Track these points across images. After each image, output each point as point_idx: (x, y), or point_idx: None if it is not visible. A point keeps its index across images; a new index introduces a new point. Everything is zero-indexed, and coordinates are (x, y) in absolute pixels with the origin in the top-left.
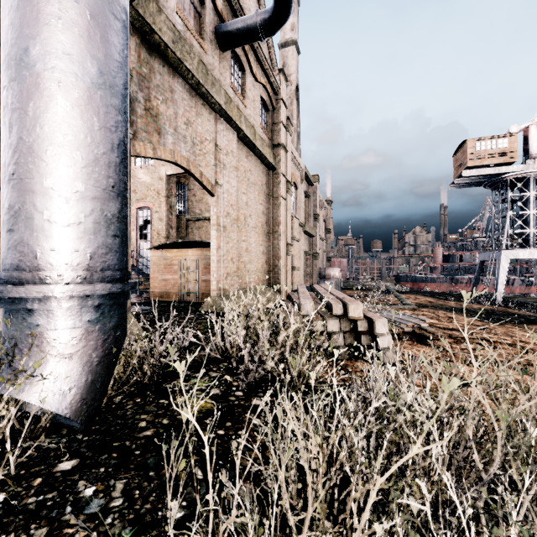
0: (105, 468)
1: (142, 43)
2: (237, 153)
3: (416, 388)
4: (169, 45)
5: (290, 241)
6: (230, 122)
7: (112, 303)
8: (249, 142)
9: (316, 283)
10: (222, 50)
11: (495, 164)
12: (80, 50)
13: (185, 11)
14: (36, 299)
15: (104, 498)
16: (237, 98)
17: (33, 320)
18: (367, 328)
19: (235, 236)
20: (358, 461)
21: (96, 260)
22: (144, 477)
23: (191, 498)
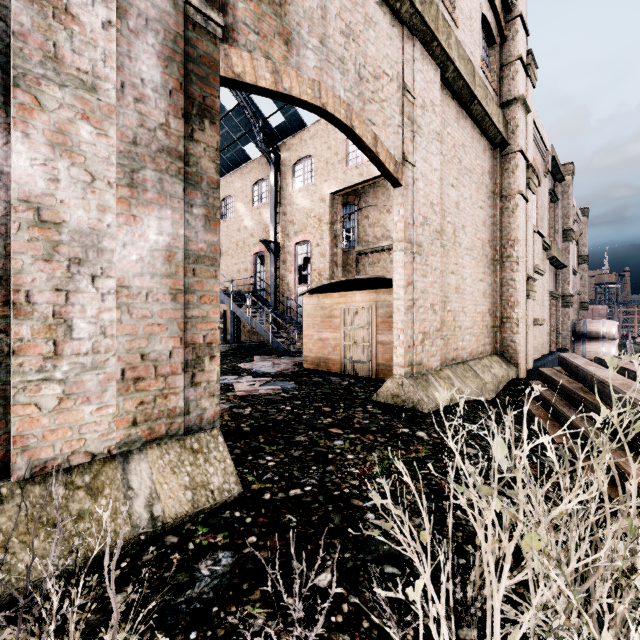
0: None
1: None
2: (441, 112)
3: None
4: None
5: (532, 273)
6: (429, 46)
7: None
8: (463, 89)
9: (569, 345)
10: None
11: None
12: None
13: None
14: None
15: None
16: (442, 6)
17: None
18: None
19: (438, 262)
20: None
21: None
22: None
23: None
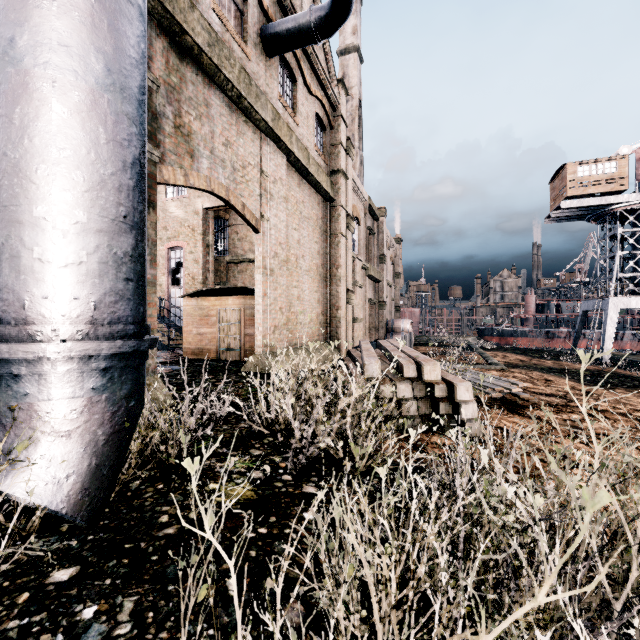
0: (111, 580)
1: (171, 46)
2: (287, 181)
3: (515, 476)
4: (203, 49)
5: (351, 287)
6: (278, 144)
7: (123, 365)
8: (302, 167)
9: (383, 337)
10: (269, 56)
11: (601, 193)
12: (82, 41)
13: (223, 8)
14: (24, 360)
15: (107, 623)
16: (287, 114)
17: (21, 388)
18: (446, 394)
19: (284, 281)
20: (443, 579)
21: (102, 310)
22: (161, 592)
23: (221, 624)
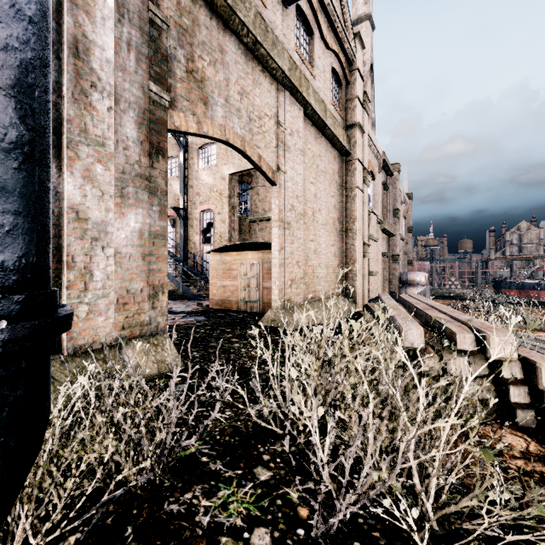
0: None
1: None
2: (304, 135)
3: None
4: None
5: (367, 240)
6: (295, 95)
7: None
8: (318, 120)
9: (396, 290)
10: (286, 6)
11: None
12: None
13: None
14: None
15: None
16: (304, 67)
17: None
18: (520, 375)
19: (301, 234)
20: None
21: None
22: None
23: None
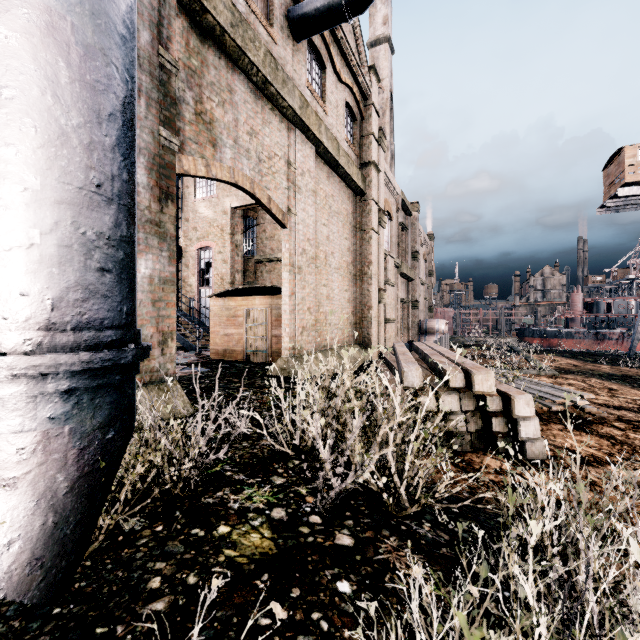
0: None
1: (191, 27)
2: (316, 174)
3: None
4: (226, 29)
5: (383, 285)
6: (306, 133)
7: (95, 385)
8: (331, 159)
9: (416, 338)
10: (297, 40)
11: None
12: None
13: None
14: None
15: None
16: (316, 103)
17: None
18: (500, 408)
19: (313, 279)
20: None
21: (63, 311)
22: None
23: None
